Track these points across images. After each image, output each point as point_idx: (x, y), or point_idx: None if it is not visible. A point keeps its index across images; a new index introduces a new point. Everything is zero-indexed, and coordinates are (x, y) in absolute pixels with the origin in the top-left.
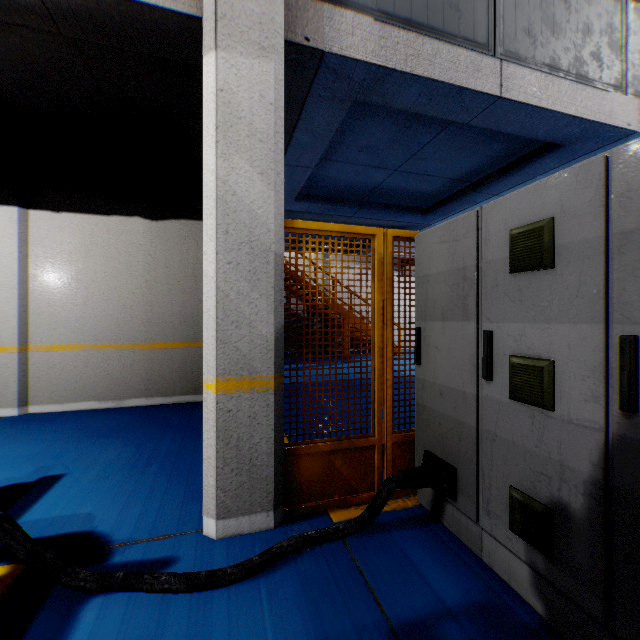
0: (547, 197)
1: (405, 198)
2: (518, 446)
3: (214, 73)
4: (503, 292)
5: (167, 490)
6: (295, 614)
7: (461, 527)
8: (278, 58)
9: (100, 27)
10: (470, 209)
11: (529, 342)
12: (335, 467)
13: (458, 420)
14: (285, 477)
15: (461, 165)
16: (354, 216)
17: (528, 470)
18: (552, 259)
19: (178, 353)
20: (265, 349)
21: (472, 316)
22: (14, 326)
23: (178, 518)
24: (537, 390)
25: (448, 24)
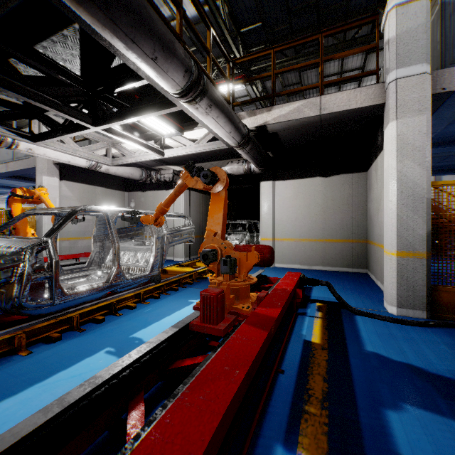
0: None
1: None
2: None
3: (395, 129)
4: None
5: (361, 299)
6: (446, 338)
7: None
8: (427, 111)
9: (337, 118)
10: None
11: None
12: None
13: None
14: (430, 299)
15: None
16: None
17: None
18: None
19: (338, 245)
20: (421, 240)
21: None
22: (270, 230)
23: (373, 307)
24: None
25: None
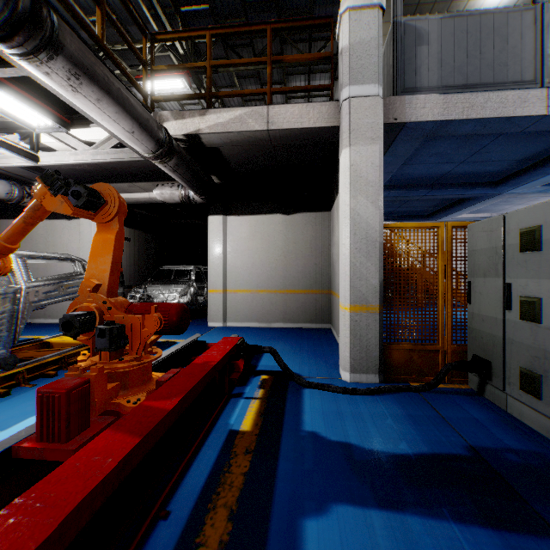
0: (537, 214)
1: (473, 177)
2: (523, 344)
3: (349, 158)
4: (516, 262)
5: (317, 363)
6: (395, 407)
7: (495, 396)
8: (380, 141)
9: (289, 138)
10: (542, 178)
11: (529, 289)
12: (413, 359)
13: (492, 334)
14: (384, 360)
15: (524, 151)
16: (426, 195)
17: (528, 356)
18: (538, 246)
19: (301, 296)
20: (374, 291)
21: (500, 275)
22: (221, 279)
23: (328, 373)
24: (531, 313)
25: (497, 76)
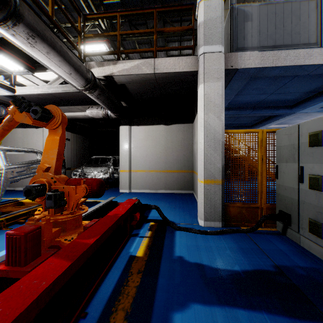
0: (319, 123)
1: (278, 103)
2: (311, 204)
3: (203, 90)
4: (306, 153)
5: (184, 215)
6: (231, 243)
7: (293, 235)
8: (222, 79)
9: (167, 78)
10: (319, 103)
11: (314, 170)
12: (242, 212)
13: (291, 198)
14: (224, 213)
15: (309, 86)
16: (250, 113)
17: (314, 211)
18: (320, 143)
19: (175, 174)
20: (218, 171)
21: (296, 161)
22: (127, 164)
23: (190, 221)
24: (316, 185)
25: (294, 40)
